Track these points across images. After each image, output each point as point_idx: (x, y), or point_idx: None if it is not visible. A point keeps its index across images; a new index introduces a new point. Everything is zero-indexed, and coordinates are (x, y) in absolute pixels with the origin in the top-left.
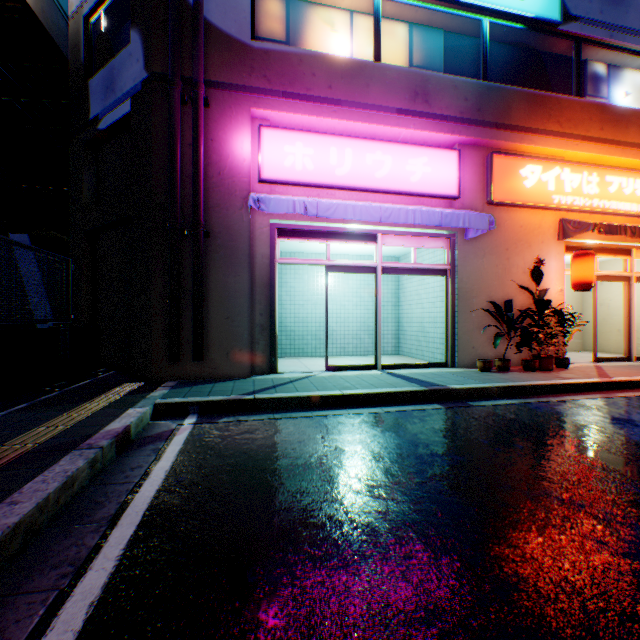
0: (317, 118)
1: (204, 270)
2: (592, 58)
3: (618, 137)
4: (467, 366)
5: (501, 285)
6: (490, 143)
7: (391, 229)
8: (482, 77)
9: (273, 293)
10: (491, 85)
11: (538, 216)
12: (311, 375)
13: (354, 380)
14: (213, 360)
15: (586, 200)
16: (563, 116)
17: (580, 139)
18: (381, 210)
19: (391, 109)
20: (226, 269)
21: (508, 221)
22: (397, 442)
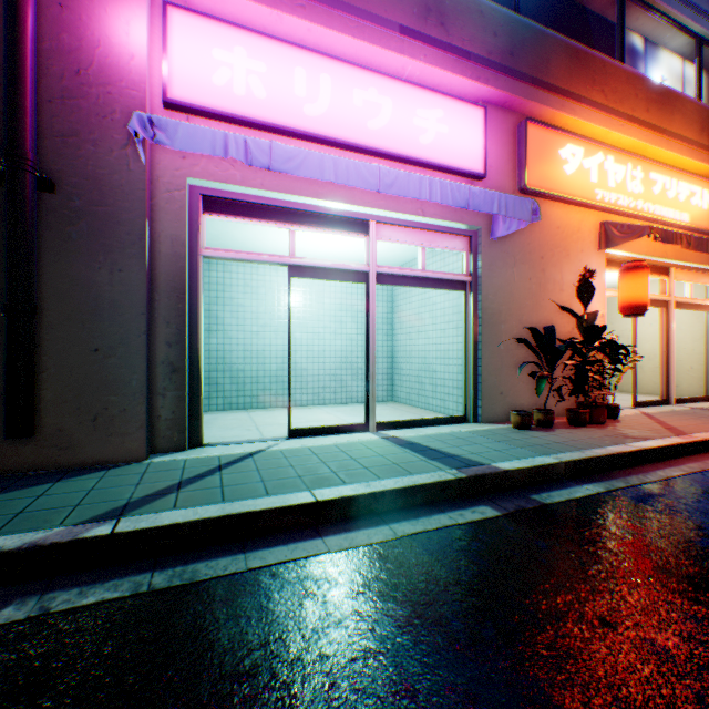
0: (272, 11)
1: (43, 256)
2: (630, 25)
3: (663, 124)
4: (494, 420)
5: (535, 306)
6: (524, 105)
7: (390, 216)
8: (514, 10)
9: (194, 307)
10: (526, 22)
11: (577, 216)
12: (262, 448)
13: (336, 458)
14: (64, 432)
15: (630, 200)
16: (608, 85)
17: (626, 119)
18: (380, 172)
19: (392, 24)
20: (93, 257)
21: (543, 219)
22: (462, 686)
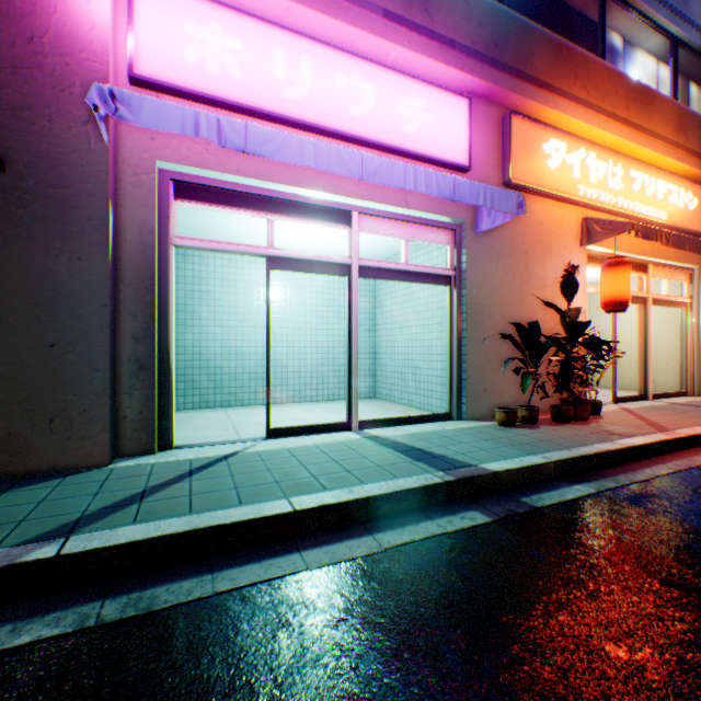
0: None
1: None
2: (610, 24)
3: (643, 123)
4: (478, 417)
5: (519, 302)
6: (508, 98)
7: (373, 207)
8: (498, 1)
9: (164, 300)
10: (511, 14)
11: (560, 212)
12: (237, 450)
13: (316, 460)
14: (15, 436)
15: (611, 197)
16: (590, 81)
17: (607, 116)
18: (363, 159)
19: (375, 7)
20: (48, 243)
21: (527, 214)
22: None
